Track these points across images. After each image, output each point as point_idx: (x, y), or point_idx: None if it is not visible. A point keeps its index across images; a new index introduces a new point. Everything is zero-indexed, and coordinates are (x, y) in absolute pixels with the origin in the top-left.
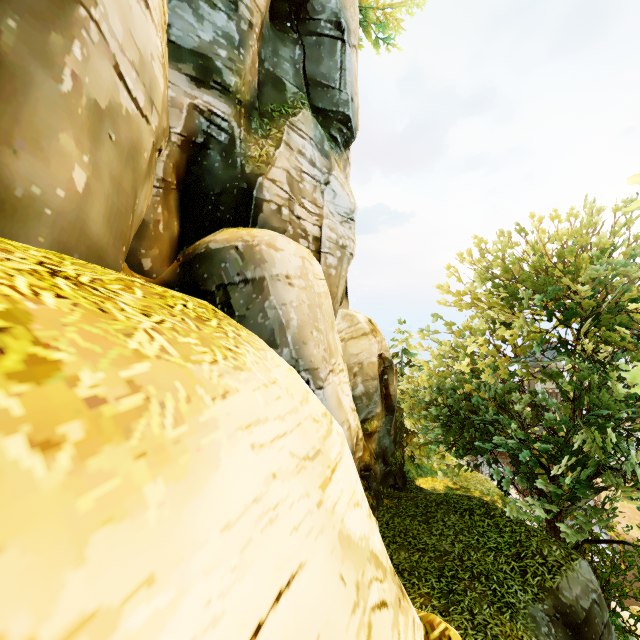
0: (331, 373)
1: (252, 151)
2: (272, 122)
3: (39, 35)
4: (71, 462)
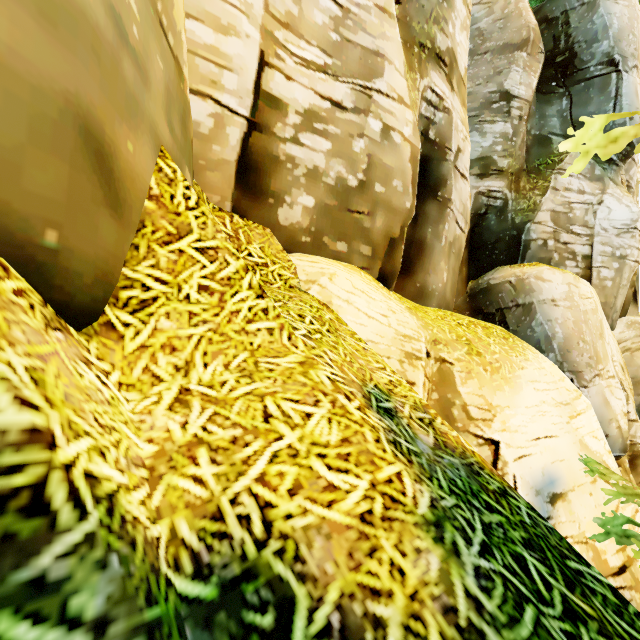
0: (597, 377)
1: (520, 205)
2: (538, 175)
3: (436, 229)
4: (489, 375)
